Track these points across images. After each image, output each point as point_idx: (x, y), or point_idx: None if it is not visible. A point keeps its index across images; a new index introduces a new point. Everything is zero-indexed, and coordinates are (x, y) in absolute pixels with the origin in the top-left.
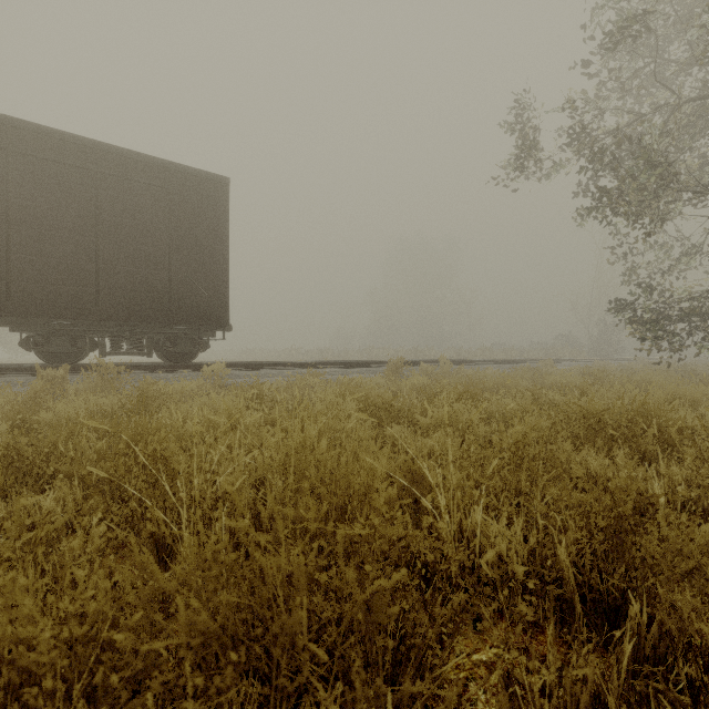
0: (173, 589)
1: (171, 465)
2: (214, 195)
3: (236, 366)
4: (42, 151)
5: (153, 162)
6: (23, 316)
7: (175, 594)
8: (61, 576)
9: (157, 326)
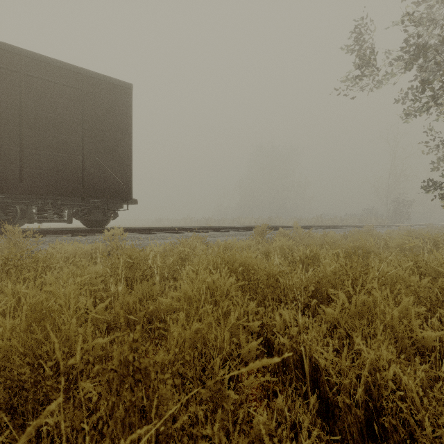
0: None
1: None
2: (119, 97)
3: (139, 230)
4: None
5: (69, 68)
6: None
7: None
8: None
9: (78, 199)
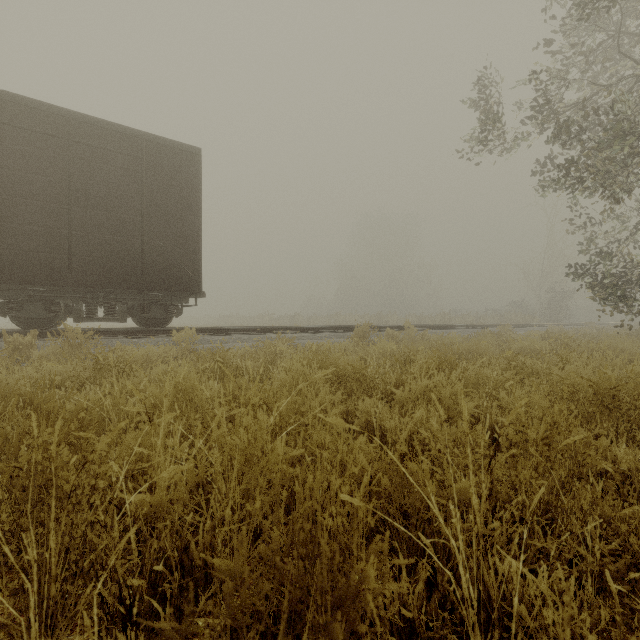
0: None
1: (57, 481)
2: (186, 165)
3: (209, 331)
4: (14, 119)
5: (126, 132)
6: None
7: None
8: None
9: (132, 292)
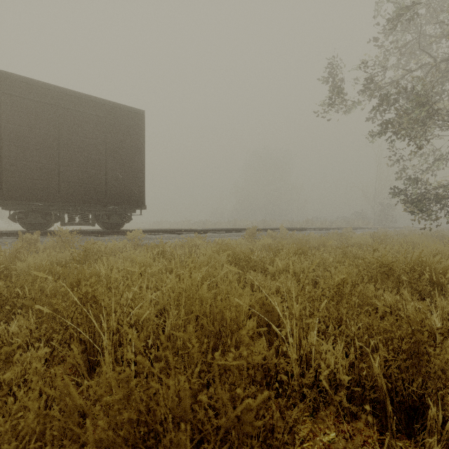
0: (87, 408)
1: (98, 302)
2: (134, 122)
3: (149, 232)
4: (23, 93)
5: (95, 100)
6: (11, 199)
7: (88, 412)
8: (1, 397)
9: (98, 206)
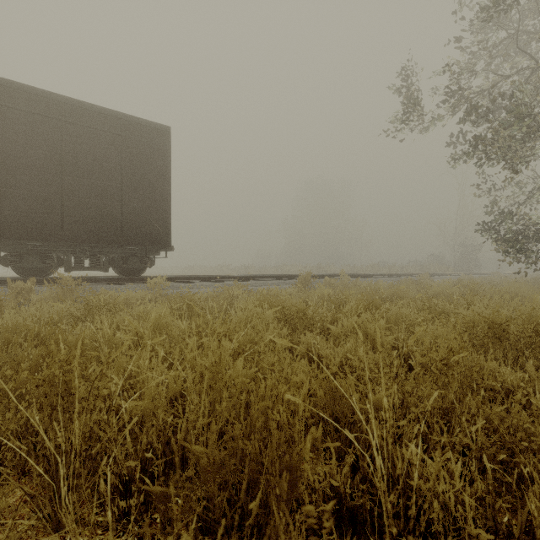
0: None
1: (70, 390)
2: (158, 141)
3: (177, 279)
4: (16, 102)
5: (108, 113)
6: None
7: None
8: None
9: (113, 247)
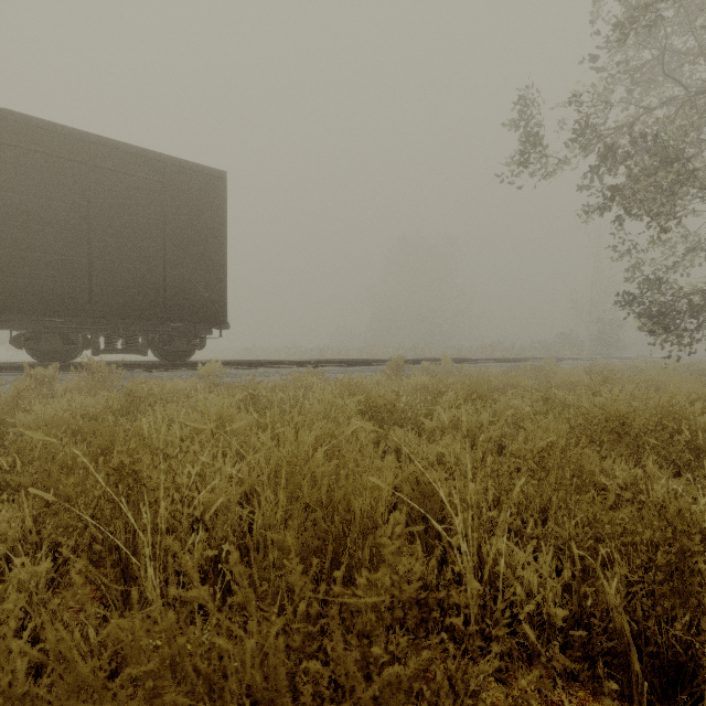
0: (97, 685)
1: (141, 481)
2: (210, 189)
3: (233, 364)
4: (32, 143)
5: (147, 155)
6: (13, 313)
7: (101, 691)
8: None
9: (153, 323)
